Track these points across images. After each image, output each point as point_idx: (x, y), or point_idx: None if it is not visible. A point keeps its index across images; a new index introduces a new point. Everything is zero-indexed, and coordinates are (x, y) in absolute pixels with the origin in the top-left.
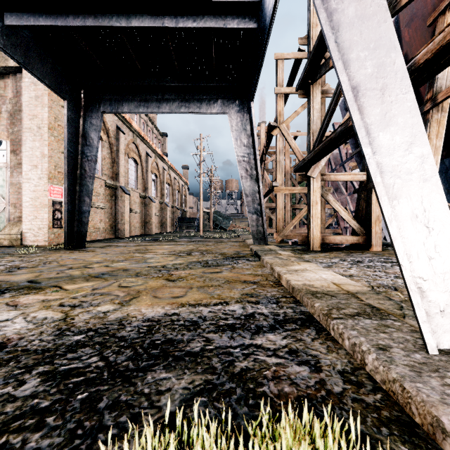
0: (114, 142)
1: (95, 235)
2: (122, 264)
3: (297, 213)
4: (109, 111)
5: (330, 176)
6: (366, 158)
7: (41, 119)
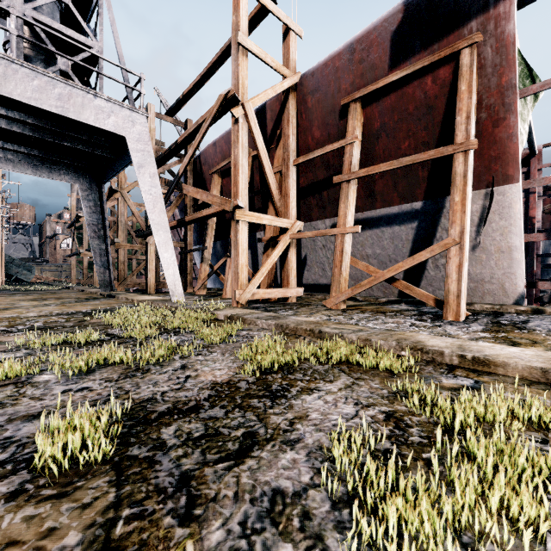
0: None
1: None
2: None
3: (134, 263)
4: None
5: None
6: (161, 261)
7: None
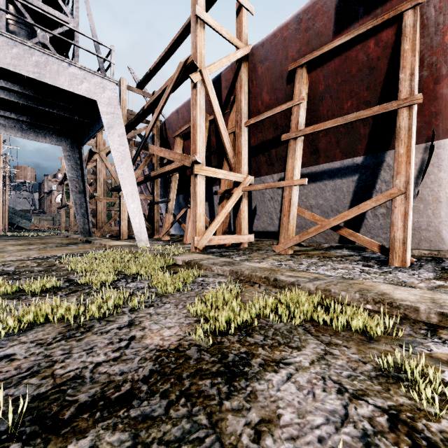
0: None
1: None
2: None
3: (112, 213)
4: None
5: None
6: (128, 210)
7: None
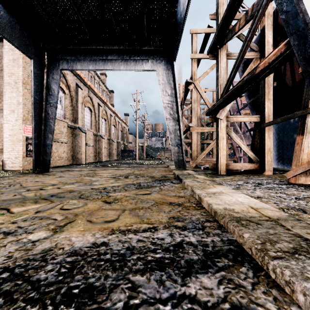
0: (74, 95)
1: (59, 162)
2: (72, 186)
3: (205, 146)
4: (66, 68)
5: (233, 118)
6: None
7: (17, 76)
